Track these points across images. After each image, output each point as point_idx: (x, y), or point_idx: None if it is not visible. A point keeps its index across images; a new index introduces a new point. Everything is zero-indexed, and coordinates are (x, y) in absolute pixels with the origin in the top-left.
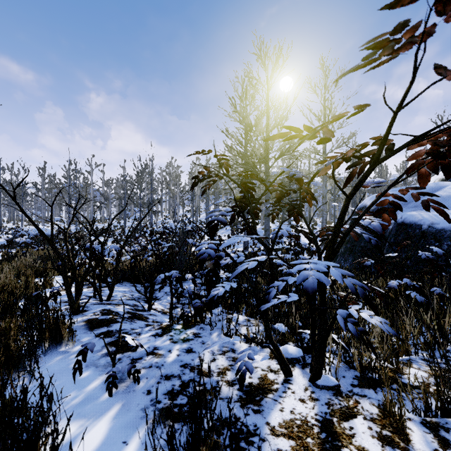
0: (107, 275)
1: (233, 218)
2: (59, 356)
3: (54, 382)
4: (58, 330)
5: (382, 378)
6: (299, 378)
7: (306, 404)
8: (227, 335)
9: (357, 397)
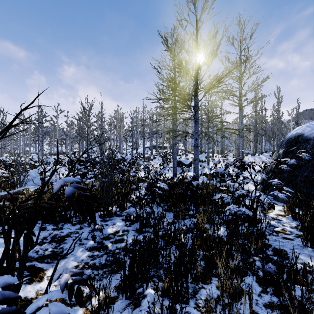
0: None
1: None
2: None
3: None
4: None
5: None
6: None
7: None
8: None
9: None
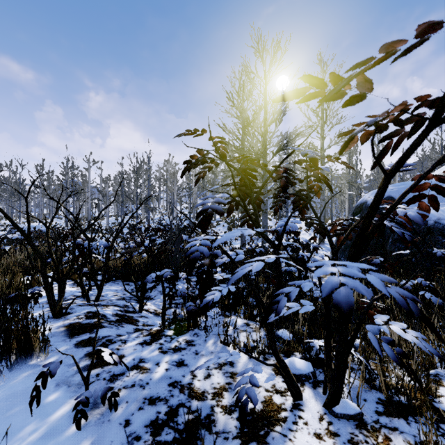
0: (95, 274)
1: (231, 209)
2: (27, 371)
3: (13, 408)
4: (28, 339)
5: (411, 402)
6: (311, 401)
7: (324, 442)
8: (224, 344)
9: (386, 431)
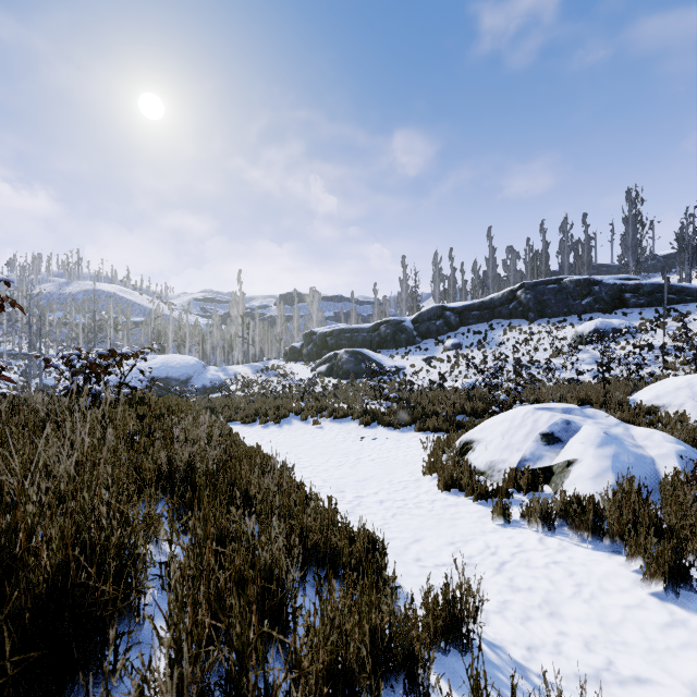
0: None
1: None
2: None
3: None
4: None
5: None
6: None
7: None
8: None
9: None
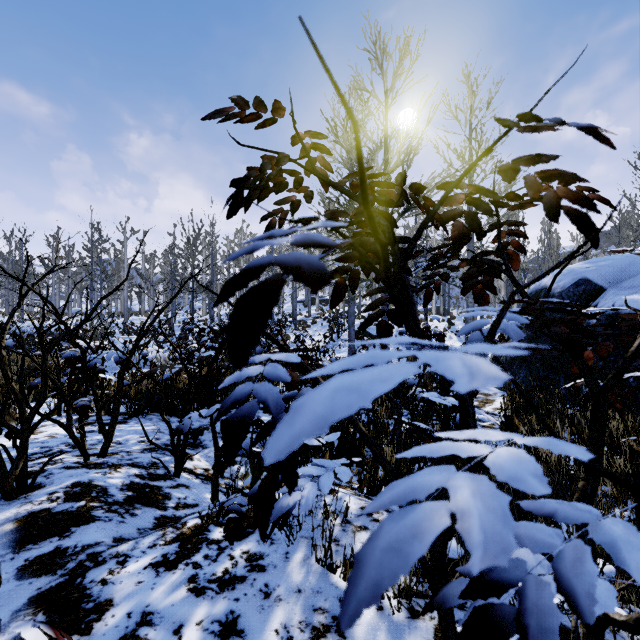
0: (100, 410)
1: (340, 290)
2: None
3: None
4: None
5: None
6: None
7: None
8: (323, 566)
9: None
